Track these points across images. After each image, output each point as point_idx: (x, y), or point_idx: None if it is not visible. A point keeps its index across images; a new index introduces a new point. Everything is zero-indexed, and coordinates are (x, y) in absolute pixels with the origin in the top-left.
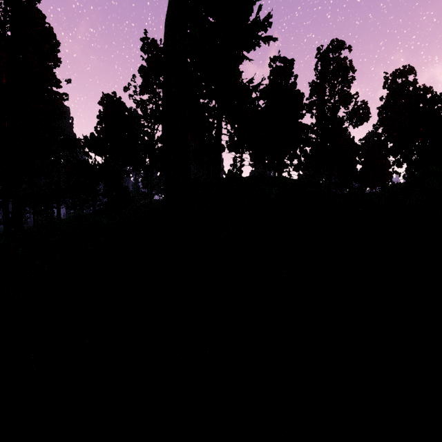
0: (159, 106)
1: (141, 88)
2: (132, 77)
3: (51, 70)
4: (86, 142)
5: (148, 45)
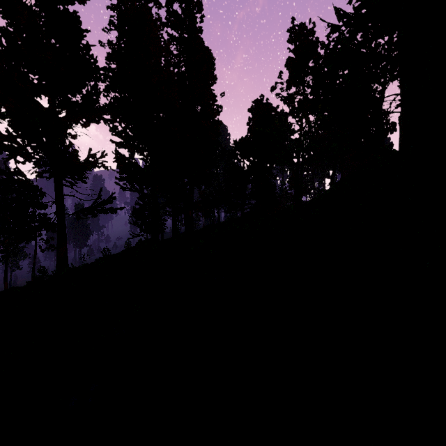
0: (307, 95)
1: (288, 81)
2: (279, 74)
3: (209, 88)
4: (236, 146)
5: (296, 33)
